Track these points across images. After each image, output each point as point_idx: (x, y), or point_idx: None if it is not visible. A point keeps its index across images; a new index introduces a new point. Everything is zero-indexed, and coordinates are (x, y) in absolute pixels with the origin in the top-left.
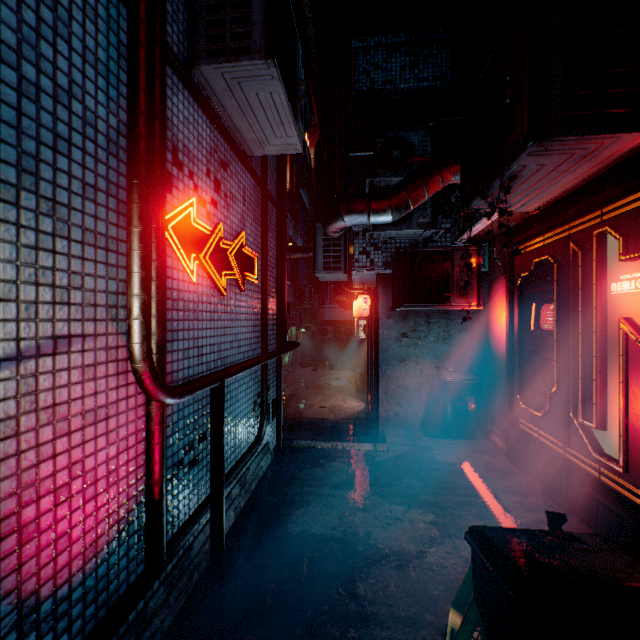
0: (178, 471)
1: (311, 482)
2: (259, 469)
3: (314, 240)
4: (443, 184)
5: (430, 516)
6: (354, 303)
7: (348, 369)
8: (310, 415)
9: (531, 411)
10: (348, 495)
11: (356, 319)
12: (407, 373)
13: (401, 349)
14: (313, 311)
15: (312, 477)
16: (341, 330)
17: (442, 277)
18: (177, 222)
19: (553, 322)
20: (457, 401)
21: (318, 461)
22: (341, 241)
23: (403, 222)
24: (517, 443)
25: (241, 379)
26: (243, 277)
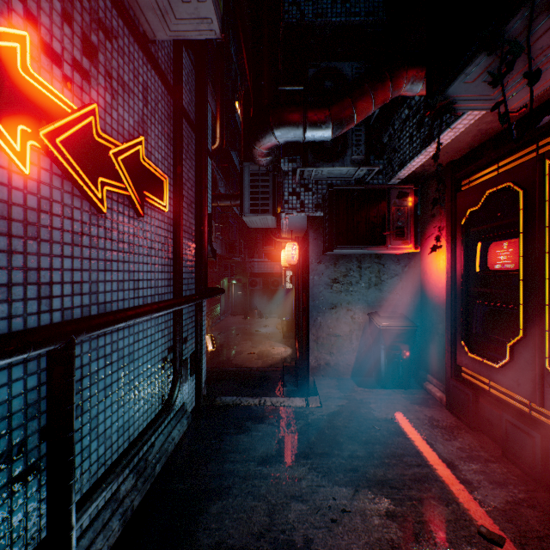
0: None
1: (234, 456)
2: (169, 442)
3: (241, 180)
4: (393, 93)
5: (384, 503)
6: (282, 253)
7: (275, 317)
8: (239, 362)
9: (483, 361)
10: (279, 474)
11: (284, 269)
12: (338, 320)
13: (332, 295)
14: (244, 265)
15: (235, 448)
16: (269, 282)
17: (378, 217)
18: None
19: (518, 258)
20: (391, 349)
21: (243, 424)
22: (270, 182)
23: (336, 159)
24: (464, 396)
25: (140, 332)
26: (142, 197)
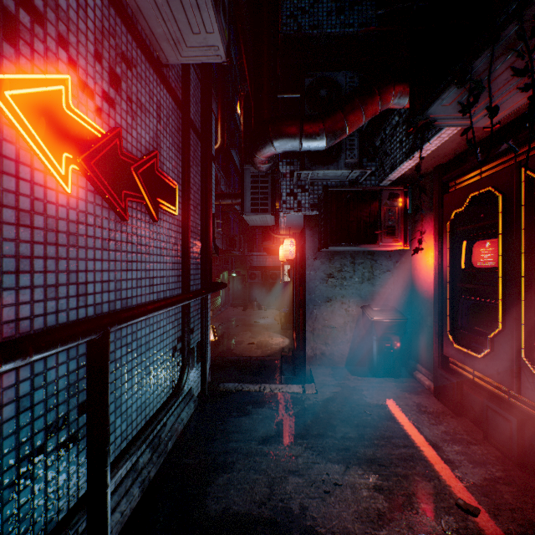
0: (32, 466)
1: (237, 436)
2: (178, 423)
3: (242, 182)
4: (381, 107)
5: (372, 478)
6: (280, 248)
7: (274, 308)
8: (239, 351)
9: (467, 352)
10: (278, 452)
11: (282, 263)
12: (333, 313)
13: (327, 289)
14: (243, 258)
15: (238, 429)
16: (267, 275)
17: (370, 217)
18: (28, 94)
19: (497, 257)
20: (383, 340)
21: (245, 408)
22: (269, 183)
23: (331, 162)
24: (449, 384)
25: (154, 323)
26: (156, 204)
